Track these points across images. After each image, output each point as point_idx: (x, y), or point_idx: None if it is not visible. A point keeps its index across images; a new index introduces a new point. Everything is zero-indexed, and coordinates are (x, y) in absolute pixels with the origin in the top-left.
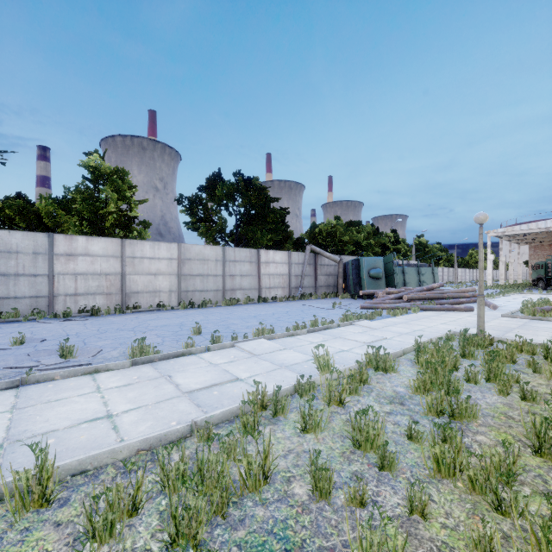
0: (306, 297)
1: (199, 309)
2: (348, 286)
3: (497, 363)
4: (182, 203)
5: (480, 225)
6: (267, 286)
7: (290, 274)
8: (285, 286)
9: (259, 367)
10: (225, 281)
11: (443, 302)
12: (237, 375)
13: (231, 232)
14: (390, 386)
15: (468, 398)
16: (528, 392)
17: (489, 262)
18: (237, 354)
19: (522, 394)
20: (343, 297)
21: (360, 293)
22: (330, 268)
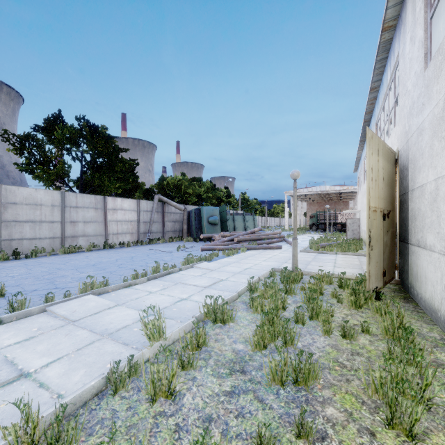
0: (154, 241)
1: (26, 259)
2: (192, 231)
3: (316, 300)
4: (9, 140)
5: (295, 180)
6: (115, 232)
7: (138, 221)
8: (133, 232)
9: (68, 343)
10: (64, 228)
11: (262, 242)
12: (25, 366)
13: (78, 178)
14: (229, 344)
15: (311, 357)
16: (347, 330)
17: (286, 213)
18: (45, 322)
19: (343, 332)
20: (187, 241)
21: (201, 237)
22: (176, 216)
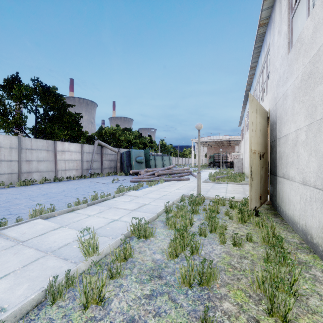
0: (95, 175)
1: None
2: (123, 168)
3: (214, 218)
4: None
5: (199, 130)
6: (63, 169)
7: (82, 160)
8: (78, 168)
9: (16, 261)
10: (21, 165)
11: (175, 175)
12: None
13: (33, 127)
14: (149, 255)
15: (211, 263)
16: (237, 239)
17: (192, 154)
18: None
19: (233, 242)
20: (120, 175)
21: (130, 172)
22: (112, 156)
